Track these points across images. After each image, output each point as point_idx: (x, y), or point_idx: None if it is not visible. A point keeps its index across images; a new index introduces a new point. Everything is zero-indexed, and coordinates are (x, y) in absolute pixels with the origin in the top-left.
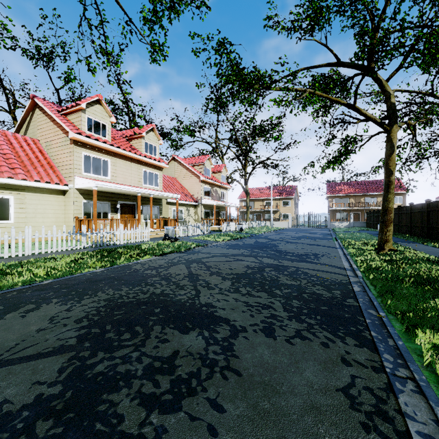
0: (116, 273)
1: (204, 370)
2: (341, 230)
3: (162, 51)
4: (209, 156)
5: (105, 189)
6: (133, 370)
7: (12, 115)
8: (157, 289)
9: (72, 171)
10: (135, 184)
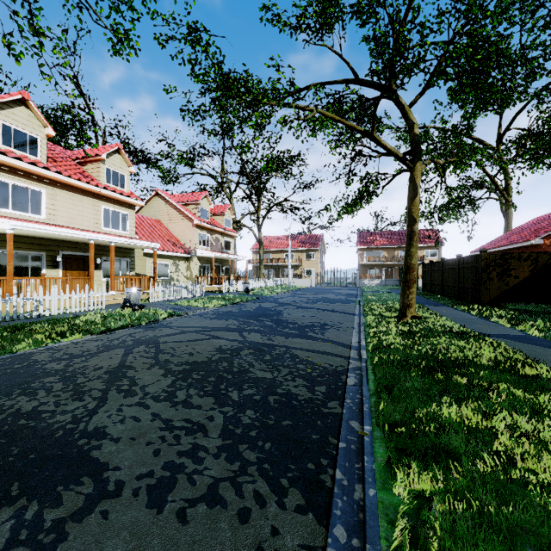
0: None
1: None
2: (370, 289)
3: (128, 40)
4: (207, 192)
5: (33, 233)
6: None
7: None
8: (32, 401)
9: None
10: (89, 227)
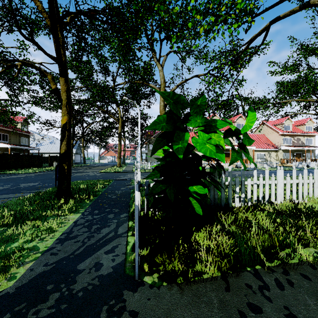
0: None
1: None
2: None
3: (241, 83)
4: (288, 117)
5: None
6: None
7: None
8: None
9: None
10: None
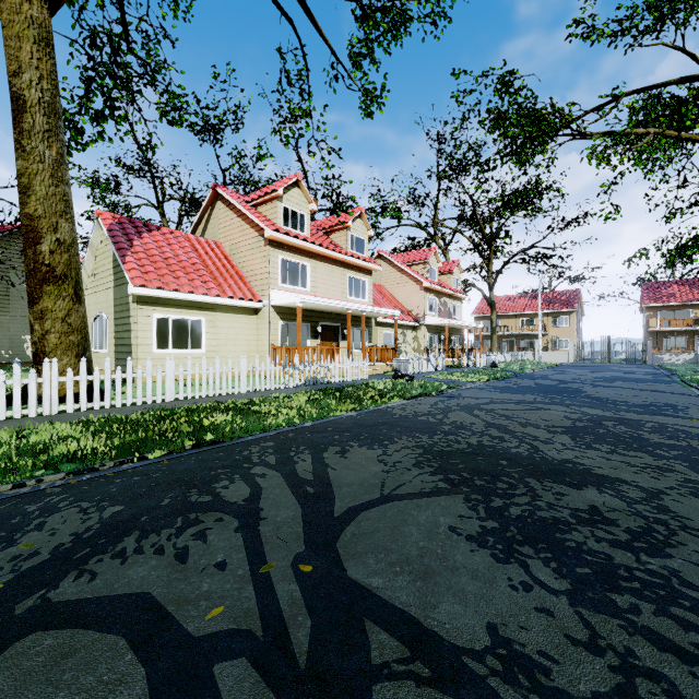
0: (381, 418)
1: (656, 527)
2: (681, 367)
3: (380, 98)
4: (436, 248)
5: (308, 306)
6: (560, 517)
7: (161, 210)
8: (467, 439)
9: (267, 282)
10: (338, 297)
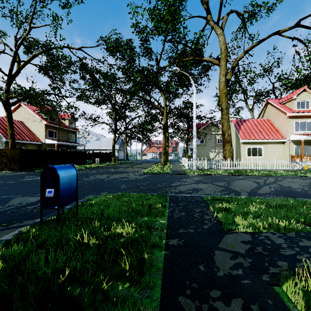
0: None
1: None
2: None
3: None
4: None
5: (309, 139)
6: None
7: (245, 102)
8: None
9: (288, 132)
10: None
